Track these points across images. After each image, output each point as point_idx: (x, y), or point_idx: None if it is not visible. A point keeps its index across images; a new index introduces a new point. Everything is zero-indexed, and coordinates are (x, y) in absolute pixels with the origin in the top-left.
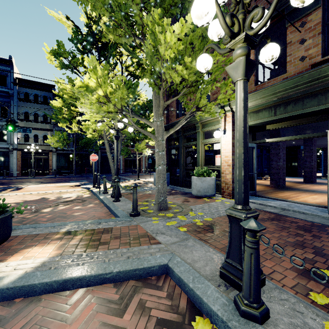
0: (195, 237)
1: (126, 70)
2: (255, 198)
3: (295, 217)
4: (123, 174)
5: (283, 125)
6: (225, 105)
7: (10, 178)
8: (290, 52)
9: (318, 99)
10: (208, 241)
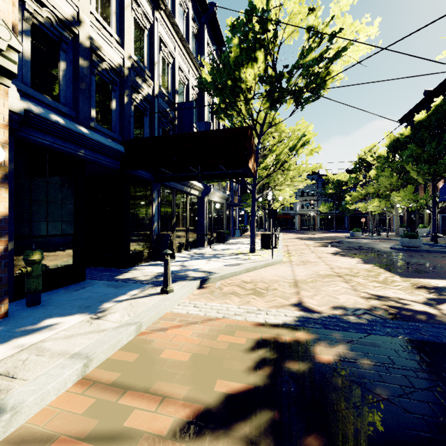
0: None
1: None
2: None
3: None
4: None
5: None
6: None
7: (302, 231)
8: None
9: None
10: None
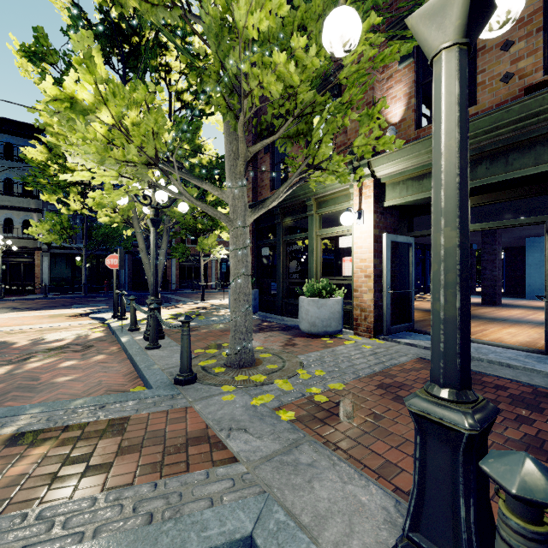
0: (315, 435)
1: (178, 99)
2: (413, 335)
3: (498, 375)
4: (176, 290)
5: None
6: (362, 166)
7: None
8: (482, 65)
9: (537, 154)
10: (344, 447)
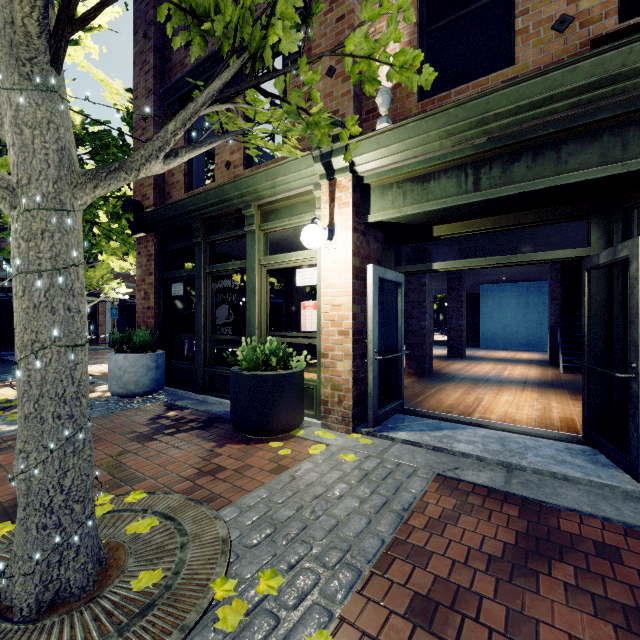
0: None
1: None
2: (407, 421)
3: (570, 506)
4: None
5: (477, 226)
6: (336, 151)
7: None
8: (524, 3)
9: (604, 148)
10: None
